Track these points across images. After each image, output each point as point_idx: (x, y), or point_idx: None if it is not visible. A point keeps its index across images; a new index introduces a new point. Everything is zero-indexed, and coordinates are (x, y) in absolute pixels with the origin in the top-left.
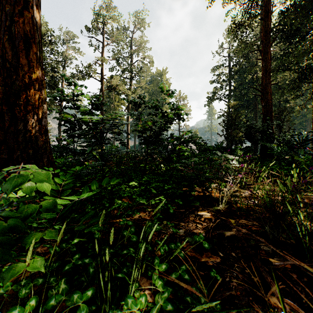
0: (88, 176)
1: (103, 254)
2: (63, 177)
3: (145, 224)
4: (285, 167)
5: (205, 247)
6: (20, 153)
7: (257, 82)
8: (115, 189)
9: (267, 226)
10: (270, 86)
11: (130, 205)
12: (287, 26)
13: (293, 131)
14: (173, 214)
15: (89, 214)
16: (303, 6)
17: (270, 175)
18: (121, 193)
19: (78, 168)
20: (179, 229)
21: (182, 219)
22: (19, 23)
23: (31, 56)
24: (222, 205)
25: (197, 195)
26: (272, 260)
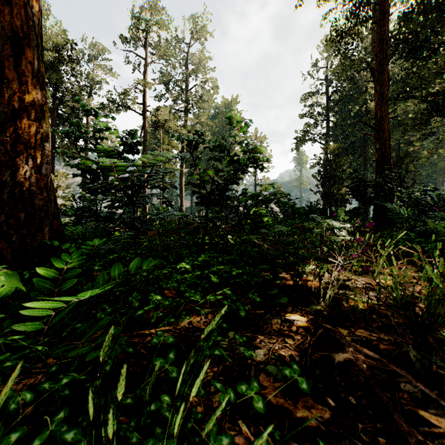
0: (114, 254)
1: (104, 421)
2: (67, 258)
3: (190, 357)
4: (415, 238)
5: (303, 389)
6: (6, 218)
7: (368, 116)
8: (153, 275)
9: (409, 346)
10: (387, 121)
11: (175, 303)
12: (411, 35)
13: (424, 186)
14: (246, 319)
15: (101, 323)
16: (435, 4)
17: (400, 253)
18: (161, 282)
19: (98, 242)
20: (255, 348)
21: (260, 328)
22: (4, 14)
23: (24, 67)
24: (324, 303)
25: (284, 284)
26: (425, 415)
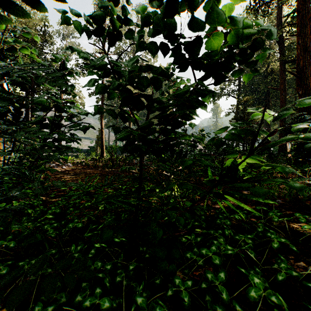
0: None
1: None
2: None
3: None
4: None
5: None
6: None
7: (272, 75)
8: None
9: None
10: (309, 69)
11: None
12: None
13: None
14: None
15: None
16: None
17: None
18: None
19: None
20: None
21: None
22: None
23: None
24: None
25: None
26: None
